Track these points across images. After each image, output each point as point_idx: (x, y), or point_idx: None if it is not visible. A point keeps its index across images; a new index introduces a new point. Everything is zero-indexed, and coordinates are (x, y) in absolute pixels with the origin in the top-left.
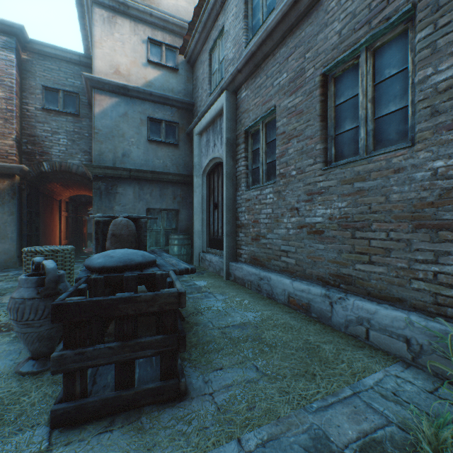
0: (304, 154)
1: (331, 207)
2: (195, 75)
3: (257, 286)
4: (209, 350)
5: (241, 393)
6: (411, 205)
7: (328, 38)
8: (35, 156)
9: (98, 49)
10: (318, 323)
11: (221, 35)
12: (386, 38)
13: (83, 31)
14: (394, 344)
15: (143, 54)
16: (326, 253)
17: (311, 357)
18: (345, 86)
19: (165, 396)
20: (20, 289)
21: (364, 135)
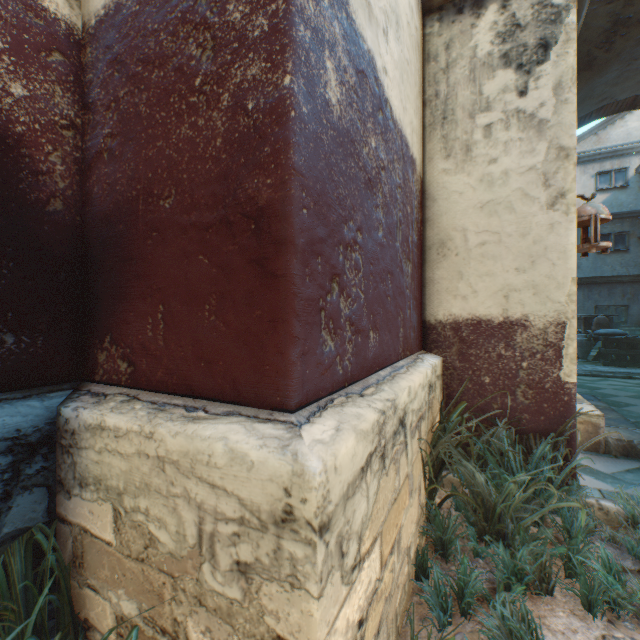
0: None
1: None
2: None
3: None
4: None
5: None
6: None
7: None
8: None
9: None
10: None
11: None
12: None
13: None
14: None
15: (590, 187)
16: None
17: None
18: None
19: (637, 366)
20: (578, 338)
21: None
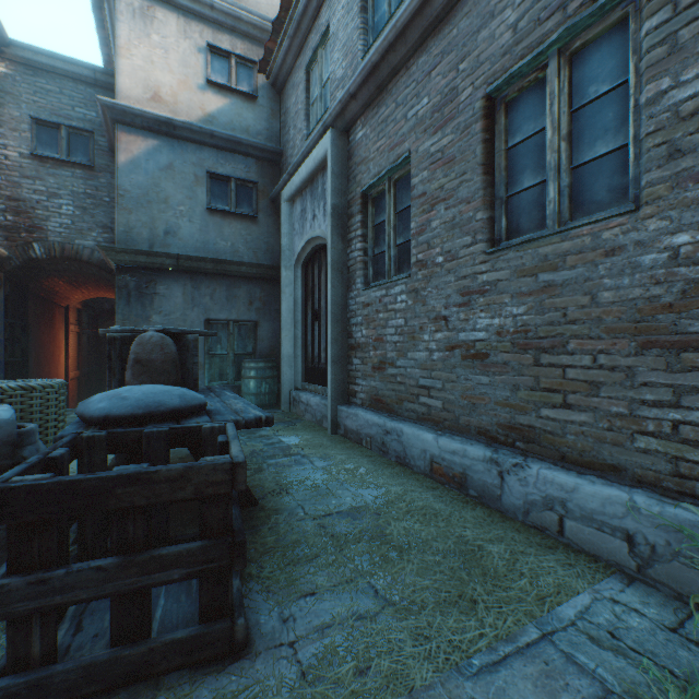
0: (456, 229)
1: (501, 314)
2: (283, 106)
3: (382, 444)
4: (294, 558)
5: (345, 642)
6: (634, 310)
7: (495, 37)
8: (20, 232)
9: (123, 60)
10: (479, 507)
11: (324, 40)
12: (592, 33)
13: (101, 31)
14: (607, 543)
15: (199, 71)
16: (493, 391)
17: (468, 569)
18: (523, 116)
19: (207, 653)
20: None
21: (554, 195)
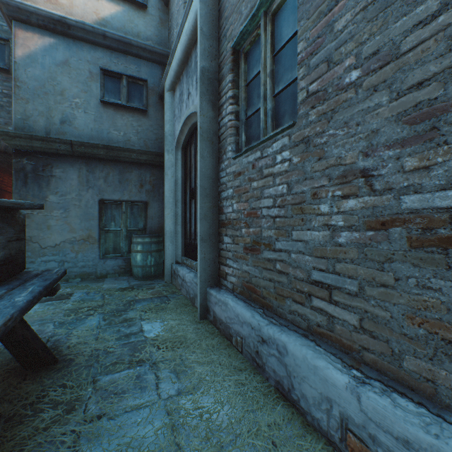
0: (393, 2)
1: None
2: (170, 14)
3: (255, 353)
4: None
5: None
6: None
7: None
8: None
9: None
10: None
11: None
12: None
13: None
14: None
15: None
16: None
17: None
18: None
19: None
20: None
21: None
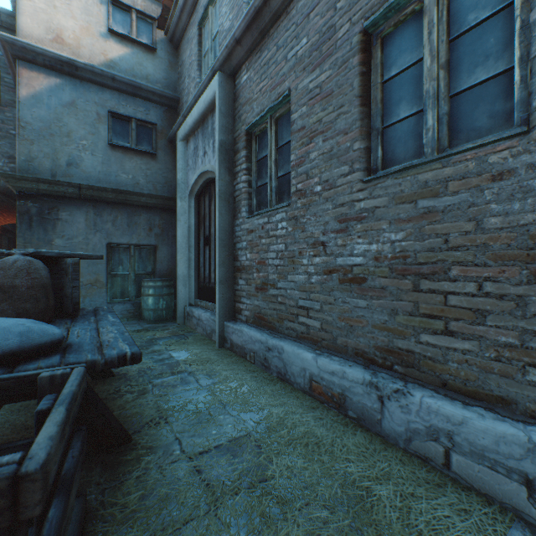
0: (334, 159)
1: (379, 240)
2: (180, 59)
3: (264, 359)
4: (157, 529)
5: None
6: (527, 236)
7: None
8: None
9: (25, 0)
10: (359, 430)
11: None
12: None
13: None
14: (501, 484)
15: (101, 20)
16: (370, 314)
17: (360, 529)
18: (398, 50)
19: None
20: None
21: (433, 122)
